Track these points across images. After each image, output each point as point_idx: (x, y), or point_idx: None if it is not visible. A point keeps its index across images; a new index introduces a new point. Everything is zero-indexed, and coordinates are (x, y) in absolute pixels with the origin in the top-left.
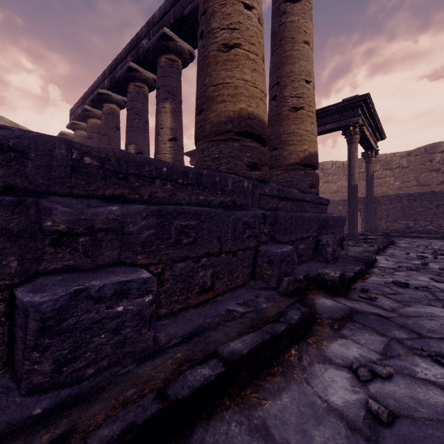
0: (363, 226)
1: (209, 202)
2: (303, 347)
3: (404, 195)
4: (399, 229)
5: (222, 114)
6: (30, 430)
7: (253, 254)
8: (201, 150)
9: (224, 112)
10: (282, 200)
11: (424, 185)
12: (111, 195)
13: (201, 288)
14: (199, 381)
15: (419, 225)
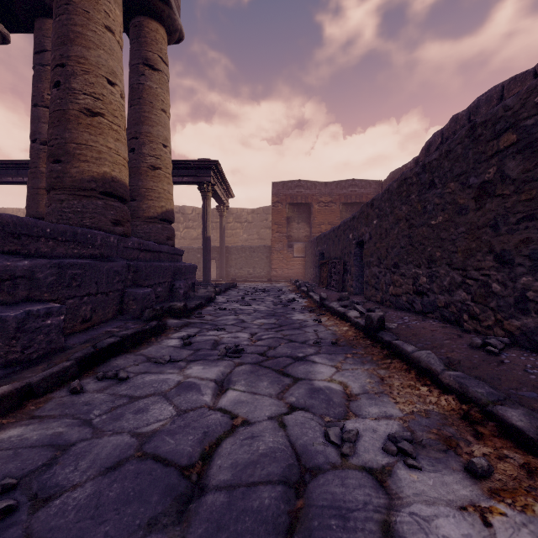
0: (218, 273)
1: (81, 255)
2: (159, 337)
3: (247, 247)
4: (244, 275)
5: (85, 172)
6: (26, 369)
7: (121, 295)
8: (59, 201)
9: (88, 171)
10: (143, 251)
11: (262, 239)
12: (7, 251)
13: (83, 320)
14: (111, 342)
15: (256, 272)
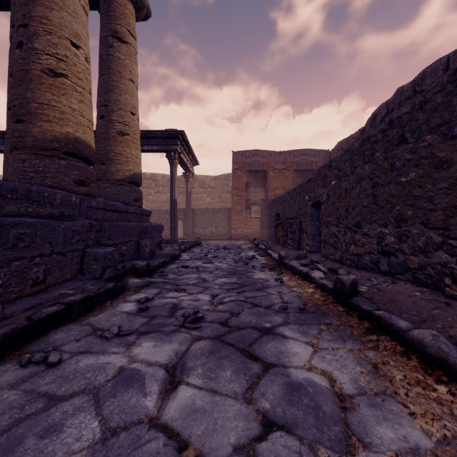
0: (185, 232)
1: (37, 214)
2: (115, 300)
3: (210, 209)
4: (208, 234)
5: (47, 132)
6: None
7: (81, 254)
8: (21, 160)
9: (50, 131)
10: (108, 211)
11: (224, 202)
12: None
13: (34, 282)
14: (51, 311)
15: (218, 231)
